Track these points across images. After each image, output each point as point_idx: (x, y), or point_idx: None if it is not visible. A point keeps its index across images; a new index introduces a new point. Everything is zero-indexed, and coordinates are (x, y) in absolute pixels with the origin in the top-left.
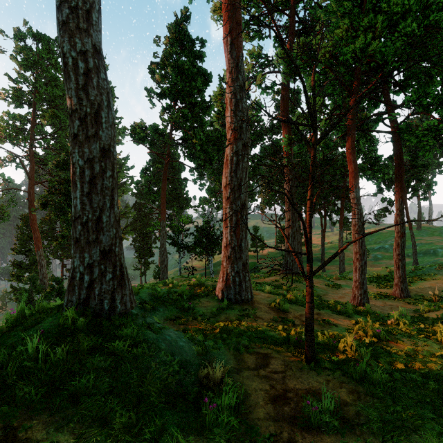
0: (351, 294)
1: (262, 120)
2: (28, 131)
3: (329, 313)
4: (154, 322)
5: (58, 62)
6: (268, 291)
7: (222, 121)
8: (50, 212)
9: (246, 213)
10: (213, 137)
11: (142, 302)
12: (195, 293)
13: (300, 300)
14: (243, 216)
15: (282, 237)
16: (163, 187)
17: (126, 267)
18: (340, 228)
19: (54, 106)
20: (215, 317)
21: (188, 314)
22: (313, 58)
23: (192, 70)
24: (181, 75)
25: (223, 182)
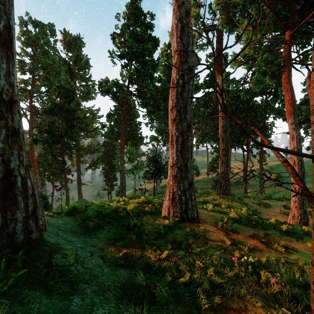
0: (282, 213)
1: (198, 75)
2: (29, 91)
3: (278, 234)
4: (68, 260)
5: (49, 41)
6: (210, 209)
7: (167, 78)
8: (45, 148)
9: (192, 134)
10: (160, 89)
11: (85, 220)
12: (143, 210)
13: (244, 218)
14: (188, 137)
15: (212, 167)
16: (122, 127)
17: (25, 176)
18: (260, 159)
19: (46, 72)
20: (162, 237)
21: (134, 233)
22: (249, 1)
23: (144, 35)
24: (135, 41)
25: (169, 105)
